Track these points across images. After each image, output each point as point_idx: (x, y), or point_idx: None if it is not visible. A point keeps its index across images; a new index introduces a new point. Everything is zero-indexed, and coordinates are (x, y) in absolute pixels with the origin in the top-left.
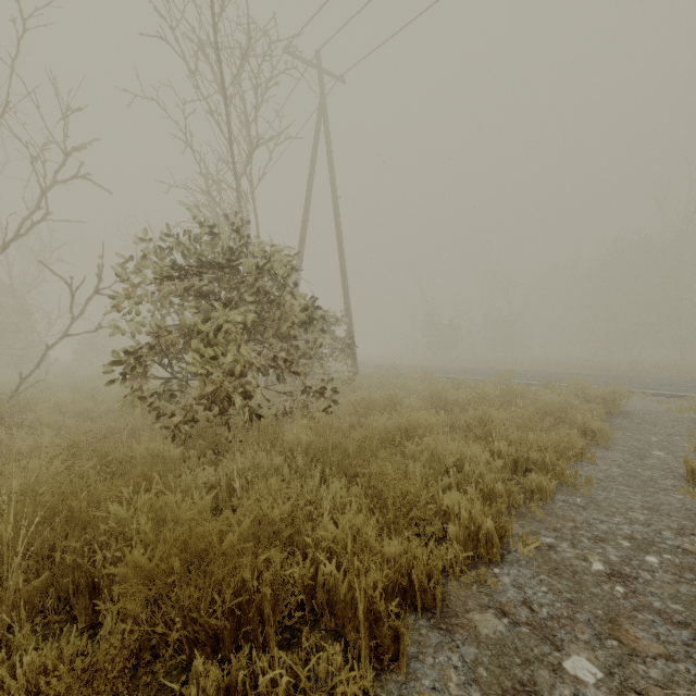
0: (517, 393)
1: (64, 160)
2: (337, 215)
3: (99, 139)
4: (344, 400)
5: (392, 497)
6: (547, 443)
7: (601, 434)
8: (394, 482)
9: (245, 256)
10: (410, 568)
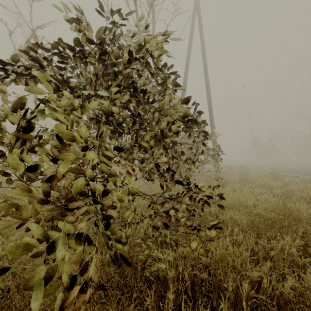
0: None
1: (31, 34)
2: (206, 71)
3: (54, 21)
4: (224, 203)
5: None
6: None
7: None
8: None
9: None
10: None
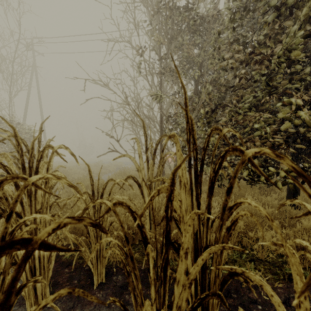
0: (100, 165)
1: None
2: (41, 105)
3: None
4: None
5: (66, 174)
6: (97, 170)
7: (112, 170)
8: (66, 172)
9: (19, 127)
10: (69, 180)
